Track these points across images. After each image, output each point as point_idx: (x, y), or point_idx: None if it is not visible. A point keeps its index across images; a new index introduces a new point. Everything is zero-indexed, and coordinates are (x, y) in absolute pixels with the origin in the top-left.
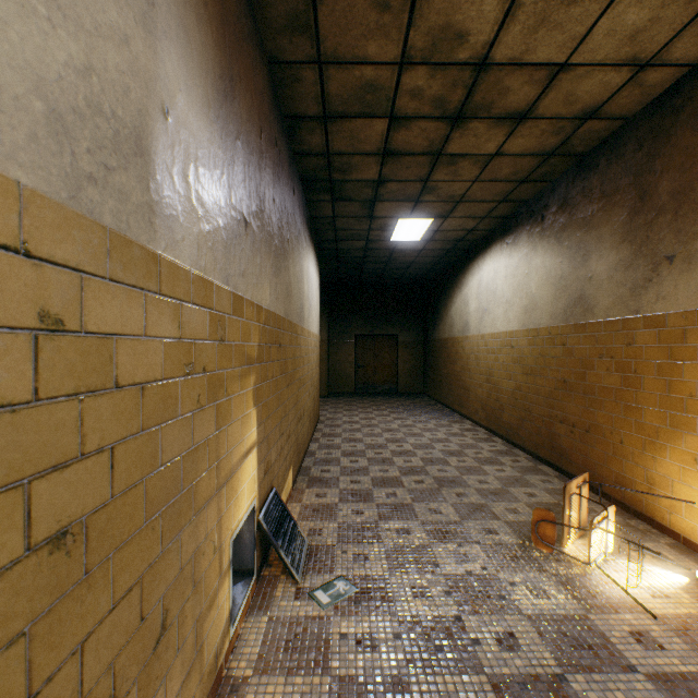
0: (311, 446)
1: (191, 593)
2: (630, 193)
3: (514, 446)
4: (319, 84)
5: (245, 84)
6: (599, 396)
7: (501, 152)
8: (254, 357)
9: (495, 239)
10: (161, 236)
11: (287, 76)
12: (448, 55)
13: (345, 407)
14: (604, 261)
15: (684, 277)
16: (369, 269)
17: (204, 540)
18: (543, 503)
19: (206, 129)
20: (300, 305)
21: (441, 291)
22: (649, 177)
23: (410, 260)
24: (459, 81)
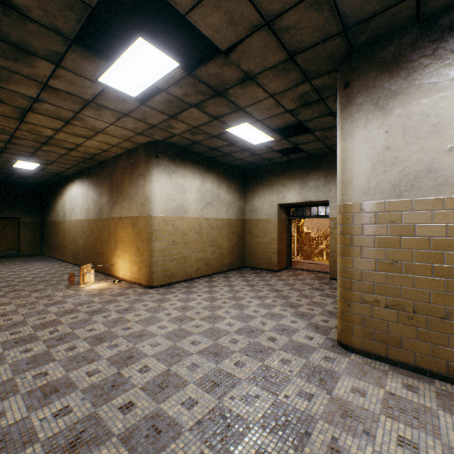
0: None
1: None
2: (110, 180)
3: None
4: None
5: None
6: (104, 242)
7: (68, 154)
8: None
9: (77, 178)
10: None
11: None
12: (37, 133)
13: None
14: (106, 199)
15: (118, 208)
16: None
17: None
18: None
19: None
20: None
21: (52, 194)
22: (113, 178)
23: (29, 176)
24: (43, 138)
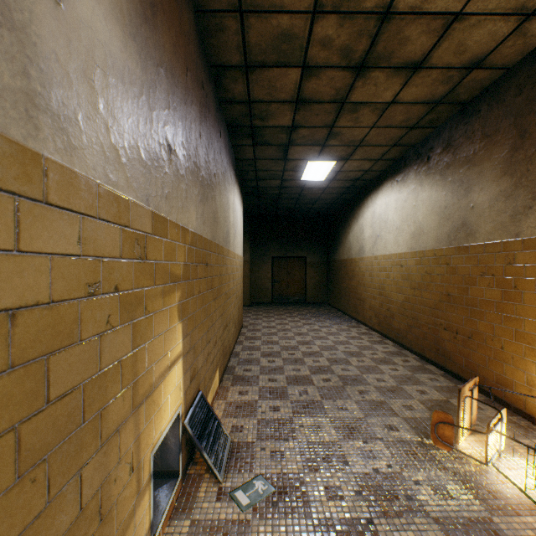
0: (236, 348)
1: (97, 529)
2: (511, 133)
3: (403, 348)
4: (240, 33)
5: (169, 18)
6: (480, 308)
7: (396, 100)
8: (179, 275)
9: (387, 178)
10: (48, 135)
11: (212, 25)
12: (356, 3)
13: (264, 314)
14: (486, 192)
15: None
16: (283, 204)
17: (116, 465)
18: (434, 400)
19: (119, 40)
20: (226, 231)
21: (340, 222)
22: (529, 117)
23: (316, 196)
24: (365, 30)
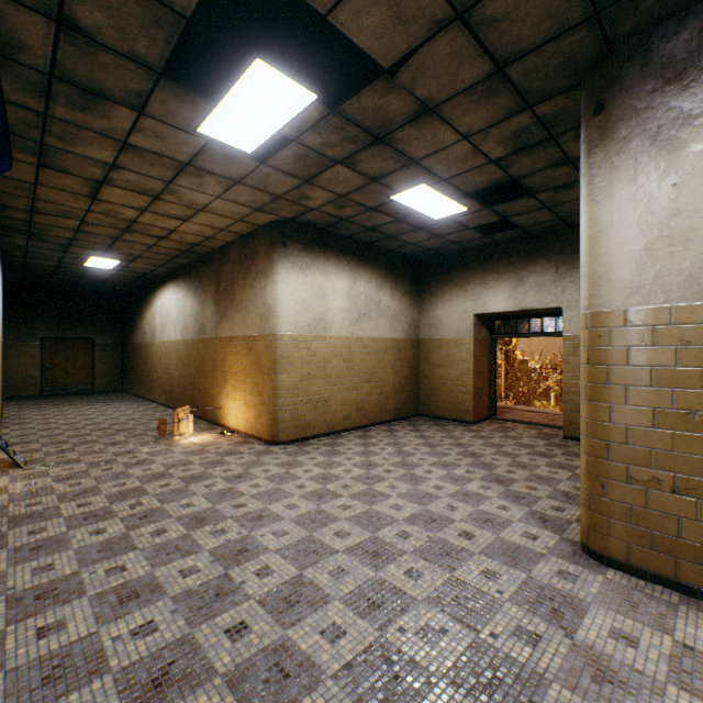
0: (3, 431)
1: None
2: (216, 282)
3: None
4: (32, 203)
5: None
6: (208, 374)
7: (158, 245)
8: None
9: (171, 279)
10: None
11: (8, 196)
12: (116, 215)
13: (32, 406)
14: (210, 310)
15: (227, 323)
16: (61, 279)
17: None
18: None
19: None
20: None
21: (137, 304)
22: (220, 278)
23: (106, 278)
24: (124, 222)
